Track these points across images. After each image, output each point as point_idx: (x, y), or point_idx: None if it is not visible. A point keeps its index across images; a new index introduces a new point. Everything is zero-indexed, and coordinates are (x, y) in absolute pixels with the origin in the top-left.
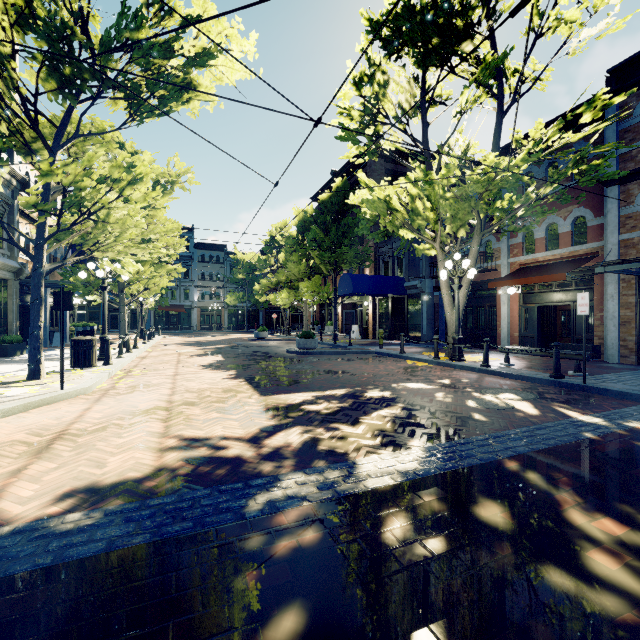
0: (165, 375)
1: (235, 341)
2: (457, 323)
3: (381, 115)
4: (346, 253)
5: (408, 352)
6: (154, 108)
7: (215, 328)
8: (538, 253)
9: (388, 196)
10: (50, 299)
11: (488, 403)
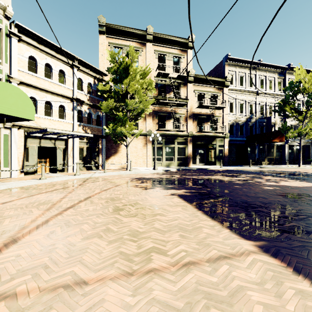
0: None
1: None
2: None
3: None
4: None
5: None
6: None
7: None
8: None
9: None
10: None
11: None
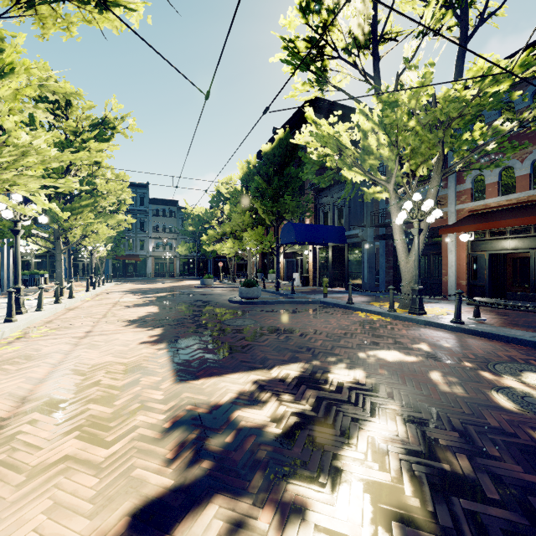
0: (70, 337)
1: (181, 288)
2: (417, 272)
3: (328, 49)
4: (288, 203)
5: (355, 302)
6: None
7: (167, 275)
8: (490, 198)
9: (338, 132)
10: None
11: (530, 400)
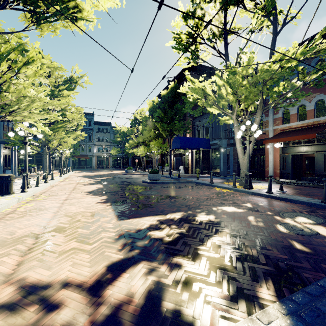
0: (58, 200)
1: (114, 175)
2: (248, 165)
3: (199, 38)
4: (176, 125)
5: (214, 182)
6: (48, 17)
7: (105, 167)
8: (292, 123)
9: (204, 86)
10: (4, 151)
11: (295, 228)
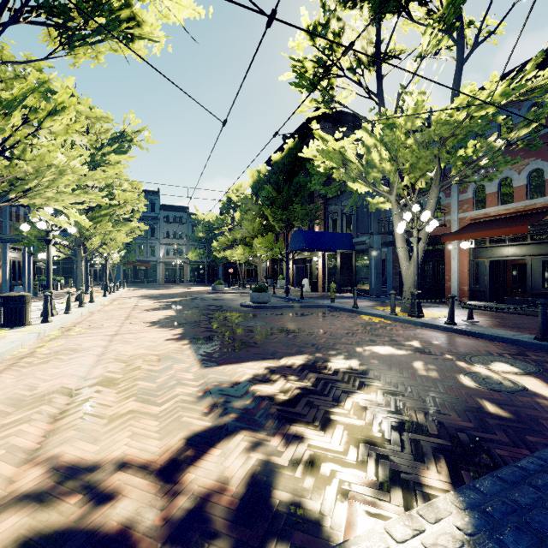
0: (103, 335)
1: (193, 294)
2: (416, 277)
3: (335, 68)
4: (298, 210)
5: (360, 306)
6: (87, 36)
7: (178, 281)
8: (490, 208)
9: (343, 147)
10: (12, 254)
11: (488, 380)
